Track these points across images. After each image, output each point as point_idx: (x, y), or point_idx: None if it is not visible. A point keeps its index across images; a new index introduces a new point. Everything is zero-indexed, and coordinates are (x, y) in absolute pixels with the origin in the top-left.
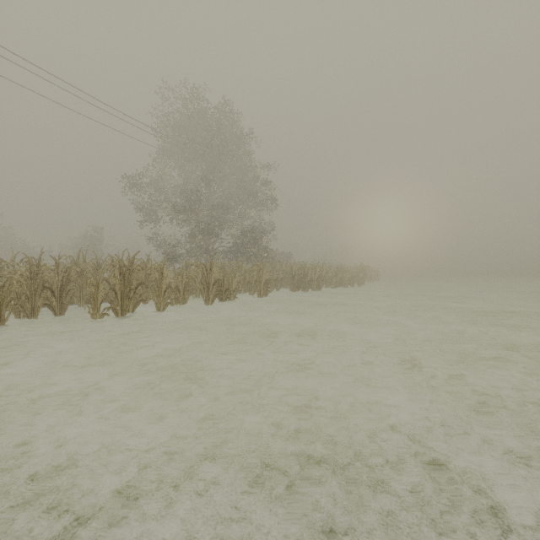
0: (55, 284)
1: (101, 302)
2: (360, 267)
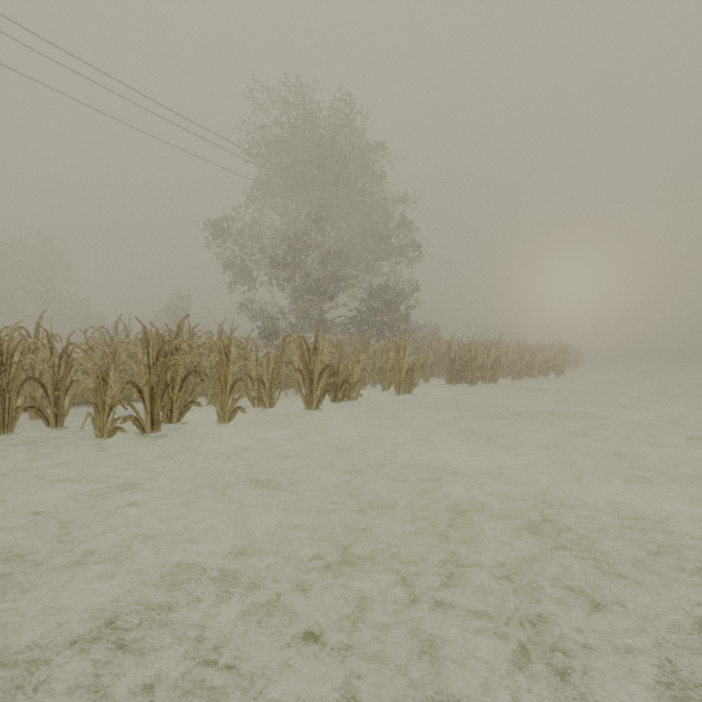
0: (47, 373)
1: (111, 407)
2: (557, 346)
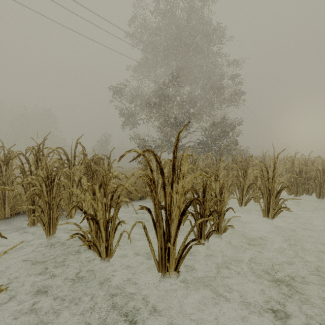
0: None
1: None
2: None
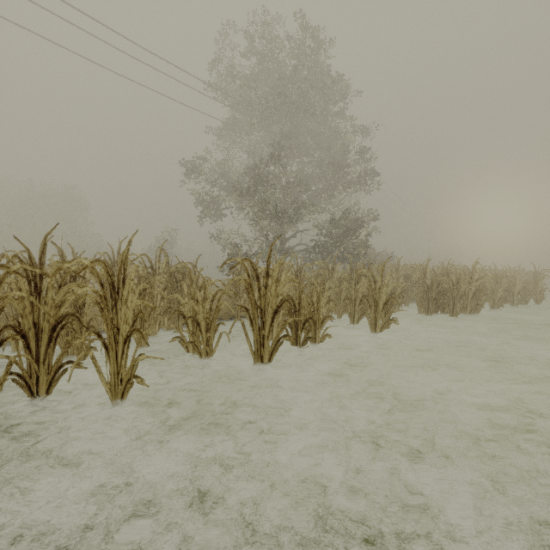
0: None
1: None
2: (532, 271)
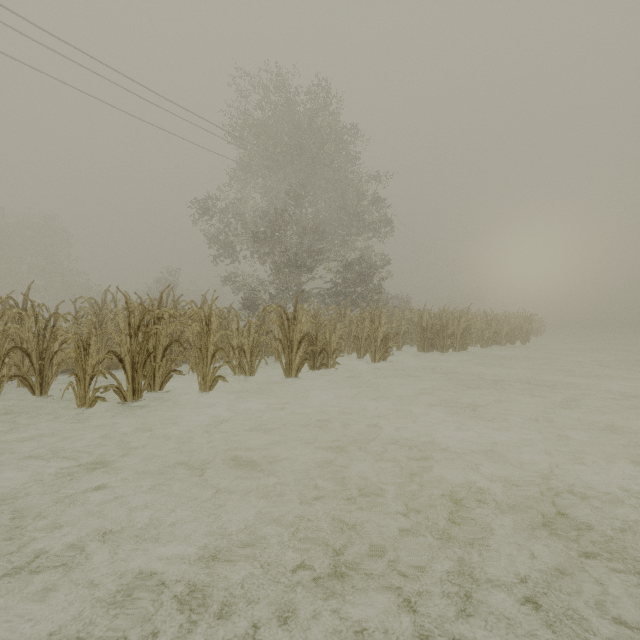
0: (32, 342)
1: (91, 377)
2: (522, 316)
